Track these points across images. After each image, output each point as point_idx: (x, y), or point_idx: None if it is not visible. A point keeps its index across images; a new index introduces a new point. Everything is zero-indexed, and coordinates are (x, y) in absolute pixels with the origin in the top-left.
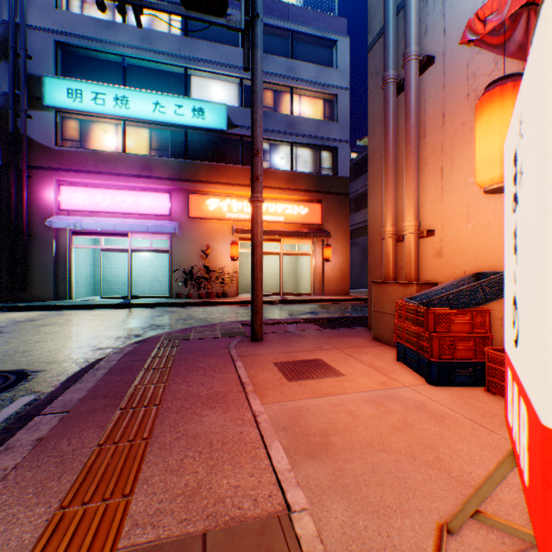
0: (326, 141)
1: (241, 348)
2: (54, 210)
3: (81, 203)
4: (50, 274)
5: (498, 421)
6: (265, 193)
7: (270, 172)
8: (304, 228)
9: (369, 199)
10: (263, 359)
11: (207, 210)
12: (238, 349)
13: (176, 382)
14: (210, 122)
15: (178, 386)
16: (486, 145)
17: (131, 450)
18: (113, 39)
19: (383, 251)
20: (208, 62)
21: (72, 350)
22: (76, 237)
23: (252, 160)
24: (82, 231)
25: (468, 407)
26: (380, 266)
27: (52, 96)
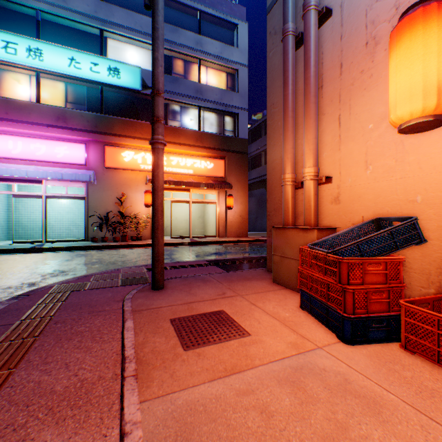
0: (229, 107)
1: (137, 300)
2: None
3: None
4: None
5: None
6: (176, 149)
7: (181, 130)
8: (210, 180)
9: (268, 150)
10: (160, 314)
11: (122, 161)
12: (134, 302)
13: (29, 365)
14: (125, 81)
15: (29, 374)
16: (405, 75)
17: None
18: None
19: (283, 197)
20: (123, 27)
21: None
22: None
23: (153, 100)
24: None
25: (398, 380)
26: (279, 212)
27: None
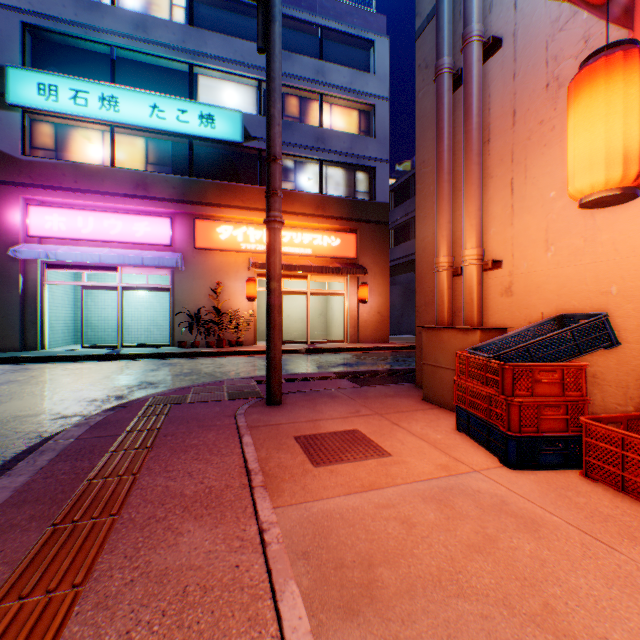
0: (362, 159)
1: (252, 416)
2: (21, 237)
3: (56, 228)
4: (15, 318)
5: (615, 528)
6: (289, 220)
7: (295, 194)
8: (335, 263)
9: (417, 224)
10: (281, 431)
11: (218, 240)
12: (248, 417)
13: (152, 472)
14: (221, 131)
15: (154, 480)
16: (584, 139)
17: (44, 614)
18: (98, 24)
19: (436, 288)
20: (219, 59)
21: (24, 420)
22: (50, 271)
23: (268, 169)
24: (58, 263)
25: (567, 505)
26: (431, 308)
27: (17, 91)
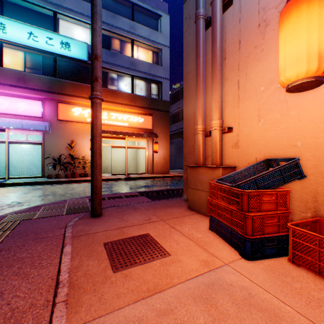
0: (155, 77)
1: (78, 227)
2: None
3: None
4: None
5: None
6: (115, 107)
7: (119, 93)
8: (141, 131)
9: (184, 107)
10: (95, 239)
11: (72, 115)
12: (75, 228)
13: None
14: (74, 53)
15: None
16: (293, 44)
17: None
18: None
19: (196, 143)
20: (73, 11)
21: None
22: None
23: (92, 63)
24: None
25: (291, 291)
26: (192, 155)
27: None
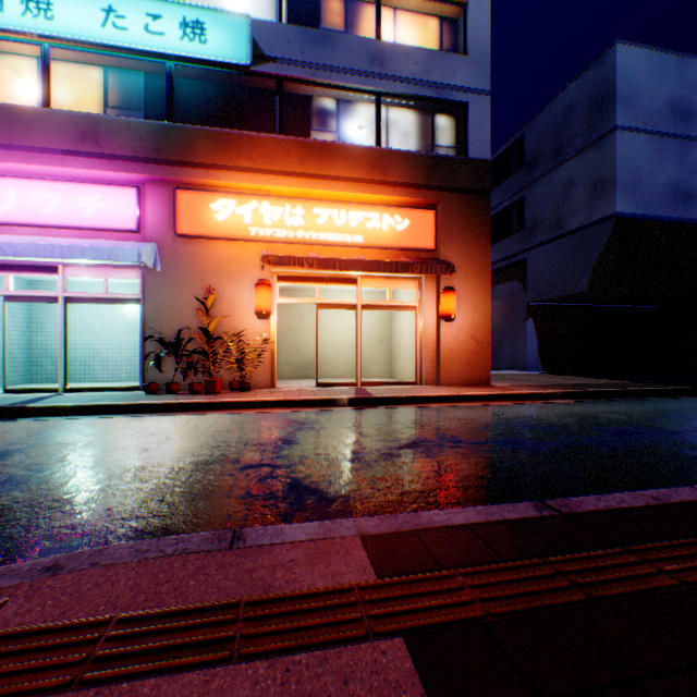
0: (445, 90)
1: None
2: None
3: None
4: None
5: None
6: (325, 189)
7: (336, 148)
8: (401, 258)
9: None
10: None
11: (212, 222)
12: None
13: None
14: (215, 48)
15: None
16: None
17: None
18: None
19: None
20: None
21: None
22: None
23: None
24: None
25: None
26: None
27: None
